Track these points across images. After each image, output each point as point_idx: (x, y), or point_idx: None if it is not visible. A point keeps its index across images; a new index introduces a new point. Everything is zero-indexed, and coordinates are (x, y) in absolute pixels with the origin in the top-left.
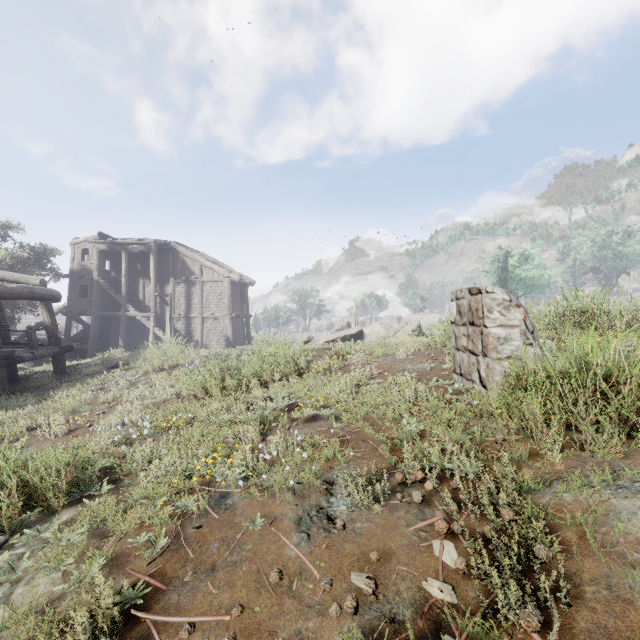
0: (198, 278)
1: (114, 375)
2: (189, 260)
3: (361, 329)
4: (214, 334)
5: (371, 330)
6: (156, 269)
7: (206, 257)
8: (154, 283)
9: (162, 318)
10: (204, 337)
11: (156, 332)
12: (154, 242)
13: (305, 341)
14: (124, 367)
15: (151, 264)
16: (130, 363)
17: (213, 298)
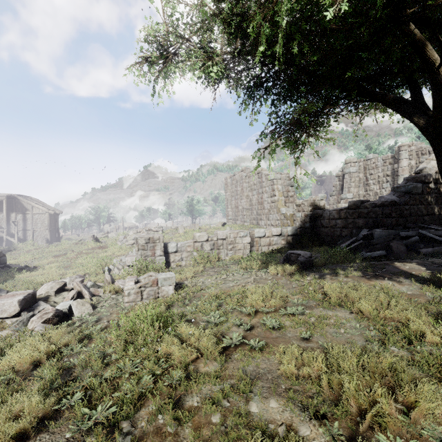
0: (31, 212)
1: (15, 252)
2: (25, 203)
3: (107, 235)
4: (40, 238)
5: (111, 235)
6: (7, 208)
7: (34, 200)
8: (6, 215)
9: (9, 231)
10: (34, 239)
11: (7, 238)
12: (6, 196)
13: (80, 240)
14: (14, 250)
15: (4, 206)
16: (15, 249)
17: (39, 221)
